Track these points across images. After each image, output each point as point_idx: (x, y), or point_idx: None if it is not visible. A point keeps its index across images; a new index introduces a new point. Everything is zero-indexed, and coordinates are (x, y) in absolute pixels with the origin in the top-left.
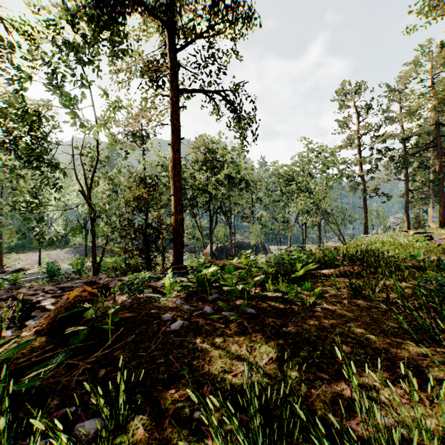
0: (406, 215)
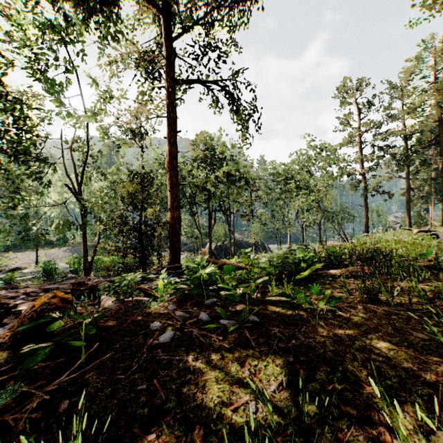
0: (407, 214)
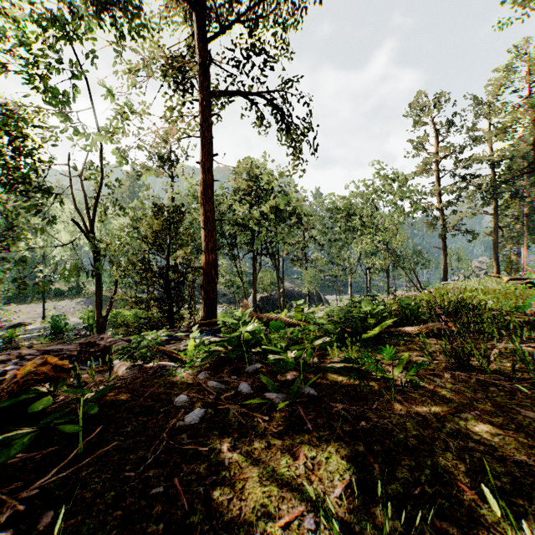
0: (495, 258)
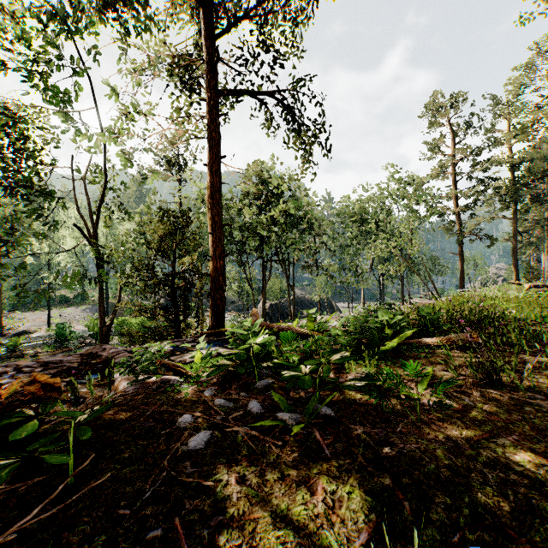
0: (514, 264)
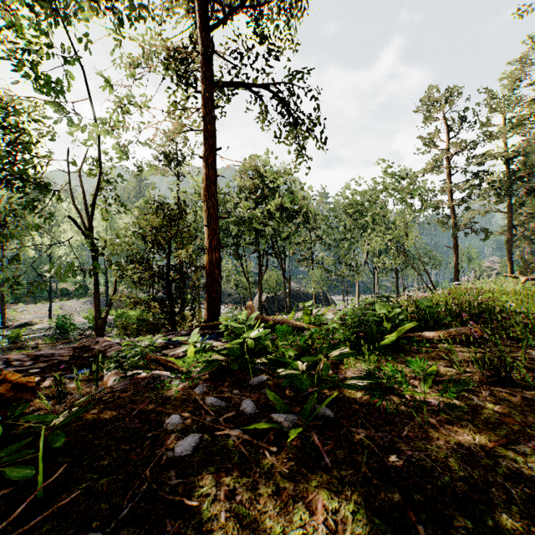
0: (508, 257)
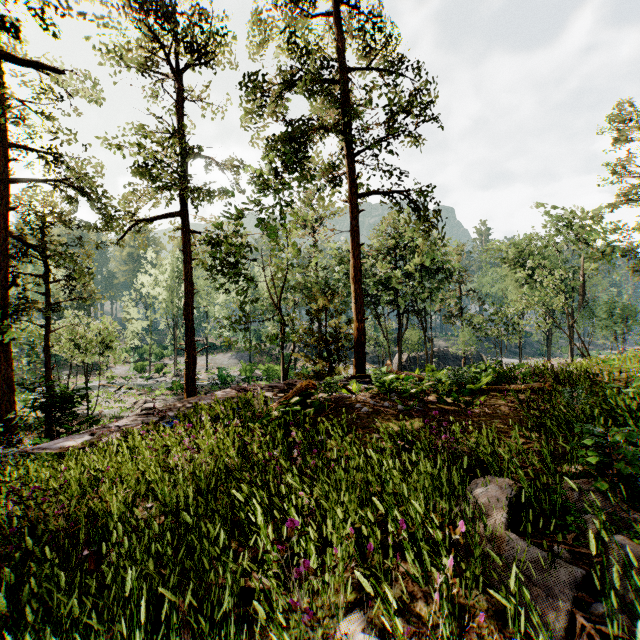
0: None
